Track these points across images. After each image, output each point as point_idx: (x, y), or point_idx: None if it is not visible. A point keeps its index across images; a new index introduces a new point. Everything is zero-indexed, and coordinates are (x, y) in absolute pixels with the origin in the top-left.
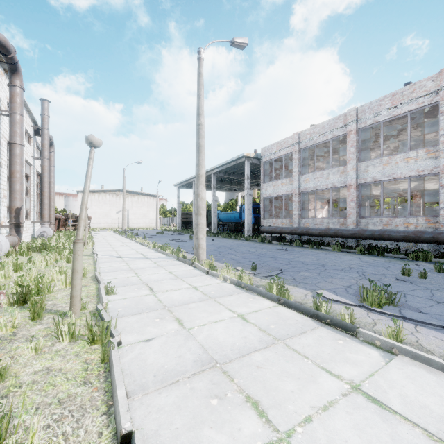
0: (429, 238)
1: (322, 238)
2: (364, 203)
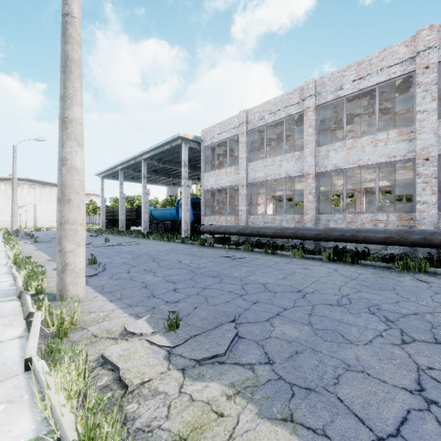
0: (419, 241)
1: (274, 239)
2: None
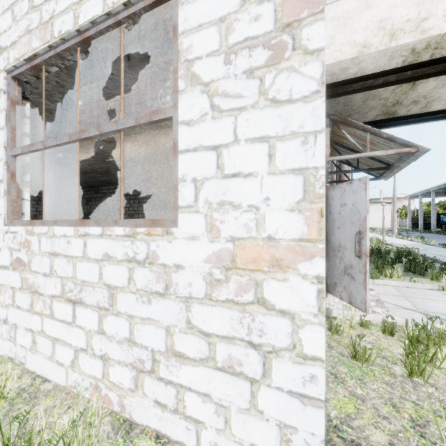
0: None
1: None
2: None
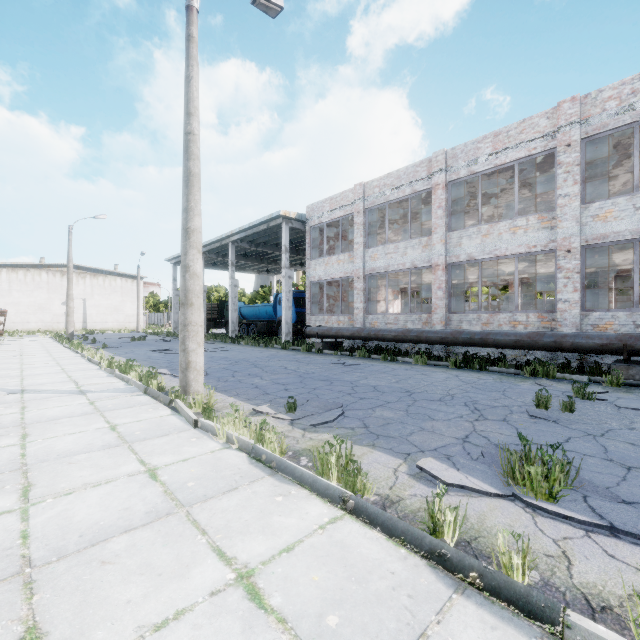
0: (550, 344)
1: (397, 344)
2: None
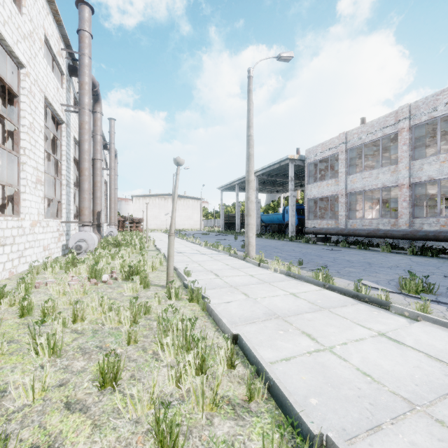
0: None
1: (371, 239)
2: (422, 203)
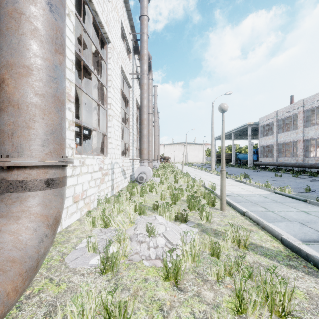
0: (318, 167)
1: (287, 168)
2: None
